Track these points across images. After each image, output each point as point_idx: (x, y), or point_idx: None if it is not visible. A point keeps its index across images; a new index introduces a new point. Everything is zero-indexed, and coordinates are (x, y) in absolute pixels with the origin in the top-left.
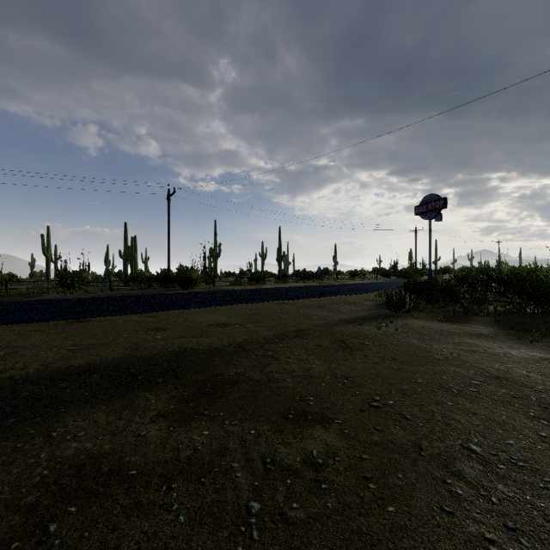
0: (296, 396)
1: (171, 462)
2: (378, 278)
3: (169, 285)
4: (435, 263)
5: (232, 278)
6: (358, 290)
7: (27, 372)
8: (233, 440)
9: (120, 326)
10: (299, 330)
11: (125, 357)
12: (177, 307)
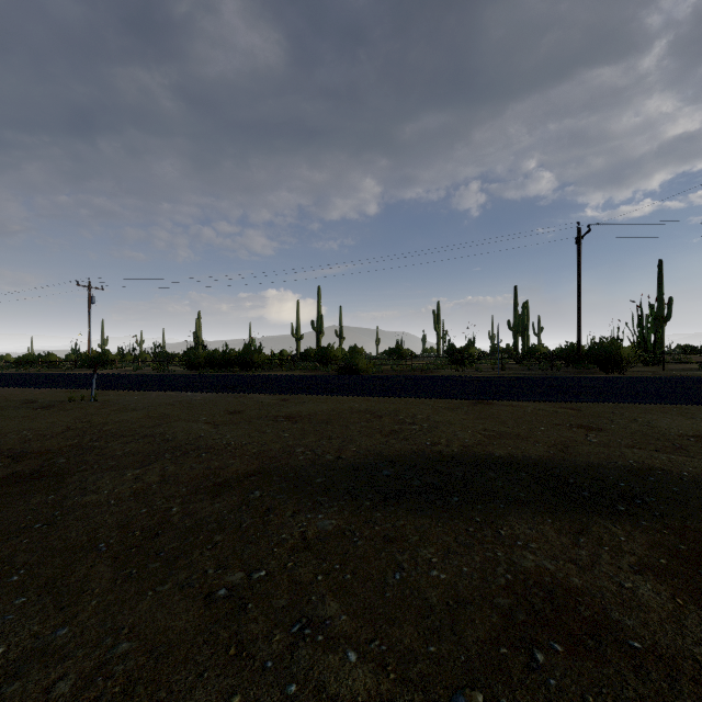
0: None
1: None
2: None
3: (580, 366)
4: None
5: (698, 357)
6: None
7: (452, 450)
8: None
9: (531, 416)
10: None
11: (553, 458)
12: (607, 398)
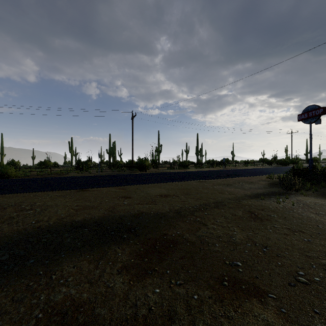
0: (225, 261)
1: (130, 321)
2: (264, 165)
3: (133, 169)
4: (306, 155)
5: (168, 165)
6: (253, 173)
7: (48, 223)
8: (180, 303)
9: (104, 194)
10: (217, 202)
11: (105, 216)
12: (137, 183)
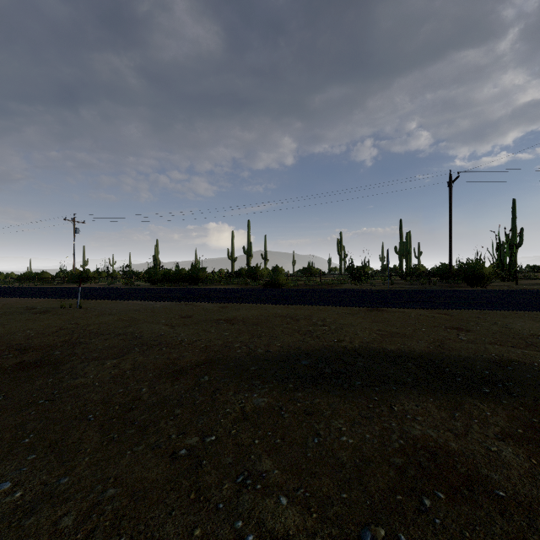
0: None
1: None
2: None
3: (451, 281)
4: None
5: None
6: None
7: (354, 346)
8: None
9: (414, 320)
10: None
11: (432, 352)
12: (473, 306)
